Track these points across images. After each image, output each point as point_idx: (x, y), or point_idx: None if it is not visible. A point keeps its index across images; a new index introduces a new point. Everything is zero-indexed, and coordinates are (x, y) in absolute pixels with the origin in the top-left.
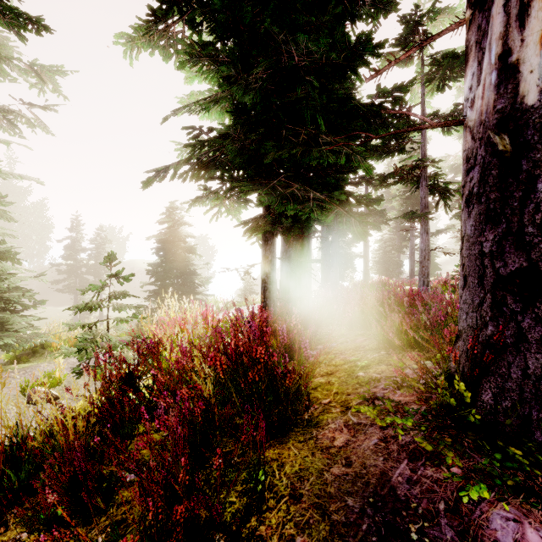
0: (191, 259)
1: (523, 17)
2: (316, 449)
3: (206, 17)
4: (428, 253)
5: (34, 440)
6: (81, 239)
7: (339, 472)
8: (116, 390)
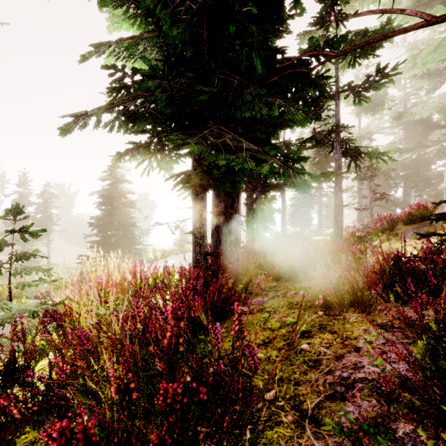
0: (131, 213)
1: None
2: None
3: None
4: (341, 209)
5: None
6: (29, 194)
7: None
8: None
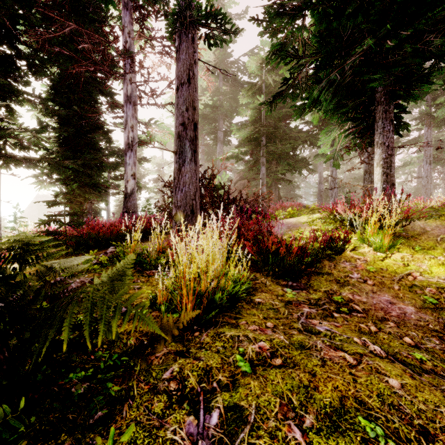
0: None
1: (127, 183)
2: None
3: (54, 130)
4: None
5: None
6: None
7: None
8: None
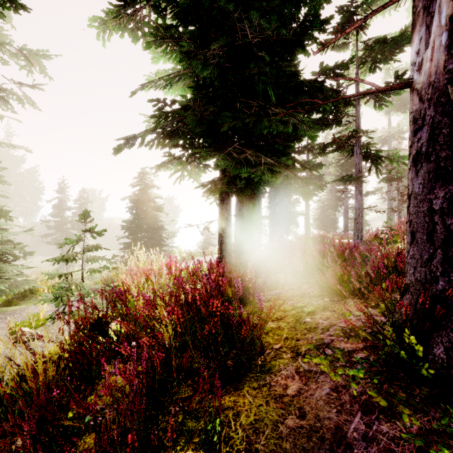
0: (159, 216)
1: None
2: (270, 397)
3: (169, 2)
4: (361, 211)
5: (7, 384)
6: (67, 199)
7: (293, 424)
8: (86, 335)
